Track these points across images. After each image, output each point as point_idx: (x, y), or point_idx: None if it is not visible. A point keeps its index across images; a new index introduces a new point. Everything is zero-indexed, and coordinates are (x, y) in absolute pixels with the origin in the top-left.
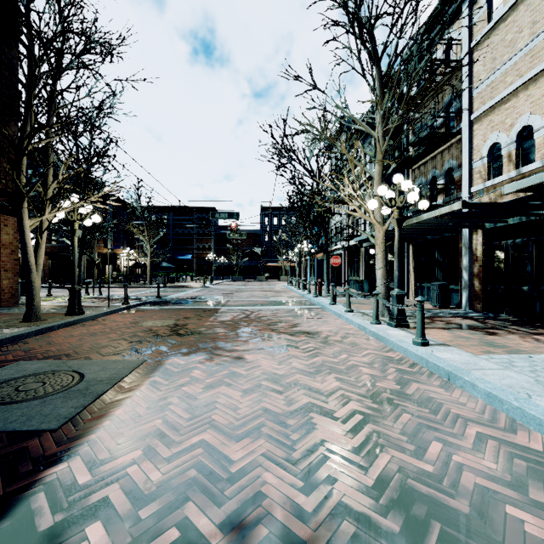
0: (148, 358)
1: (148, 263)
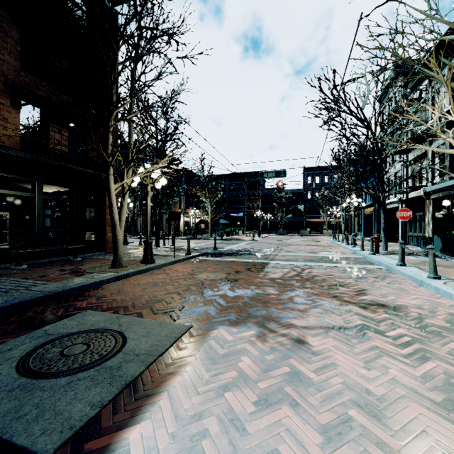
0: (193, 323)
1: (209, 219)
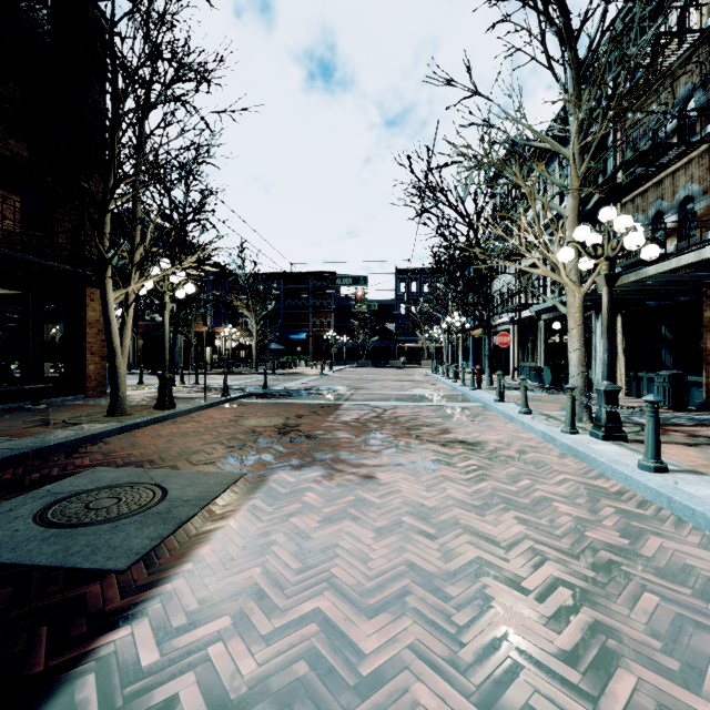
0: (248, 471)
1: (253, 343)
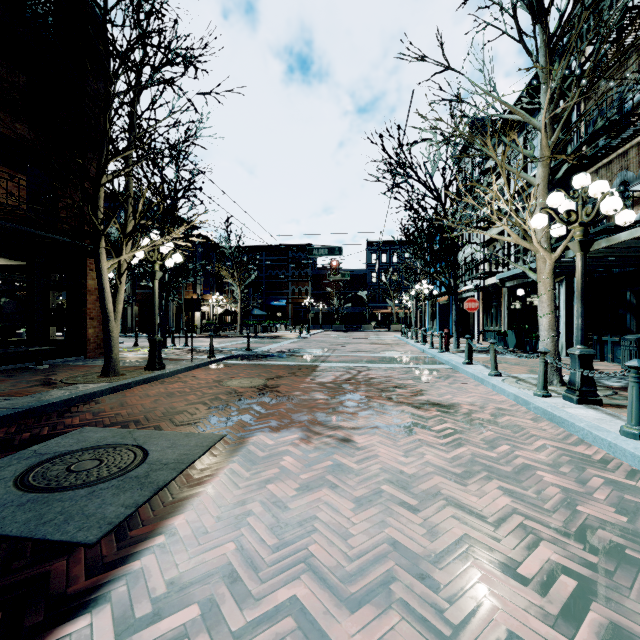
0: (228, 432)
1: (238, 309)
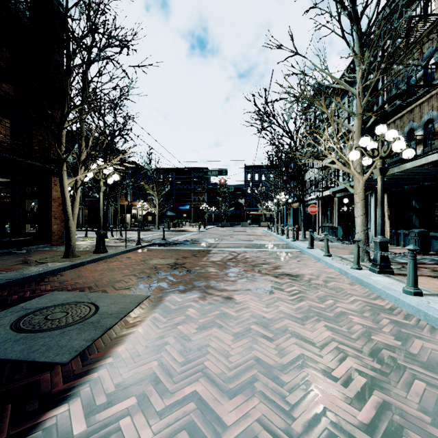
0: (151, 294)
1: (156, 212)
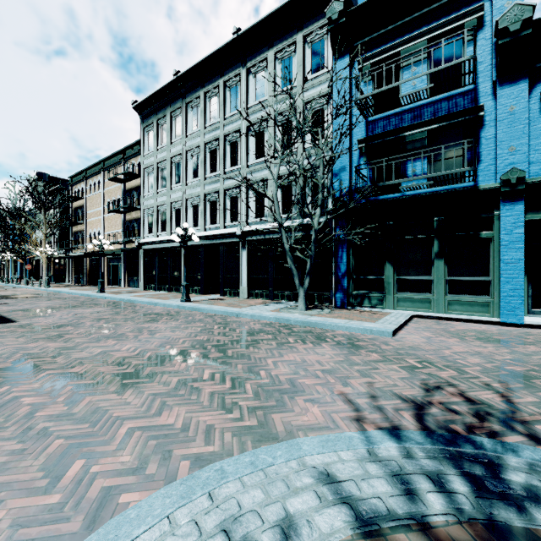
0: None
1: None
